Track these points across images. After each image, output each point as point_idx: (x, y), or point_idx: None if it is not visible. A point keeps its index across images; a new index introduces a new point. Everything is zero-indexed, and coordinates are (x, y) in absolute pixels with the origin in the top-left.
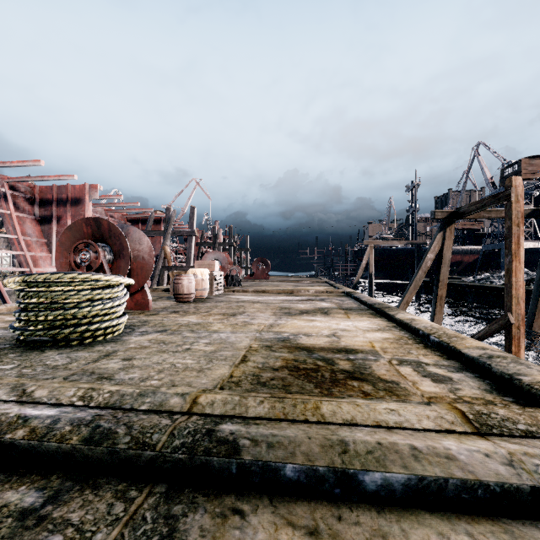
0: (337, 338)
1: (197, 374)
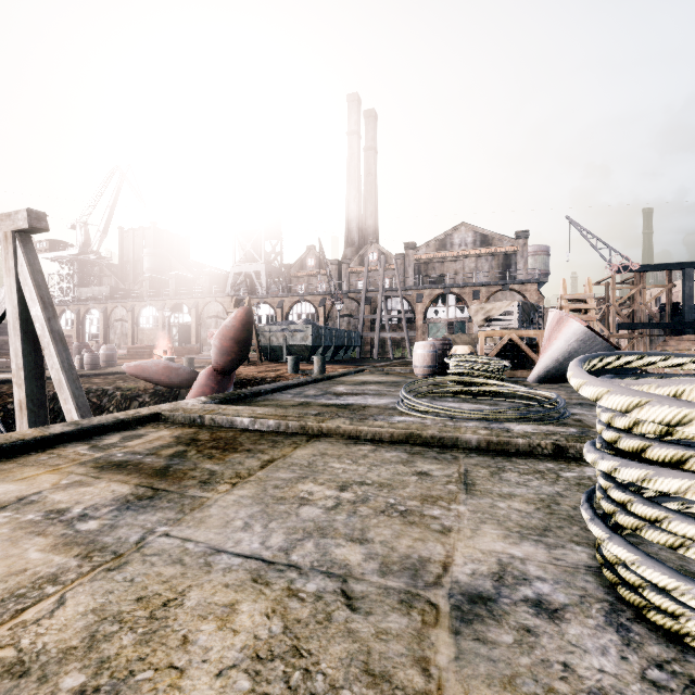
0: (39, 493)
1: (327, 451)
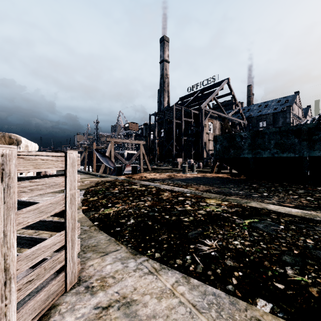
0: None
1: None
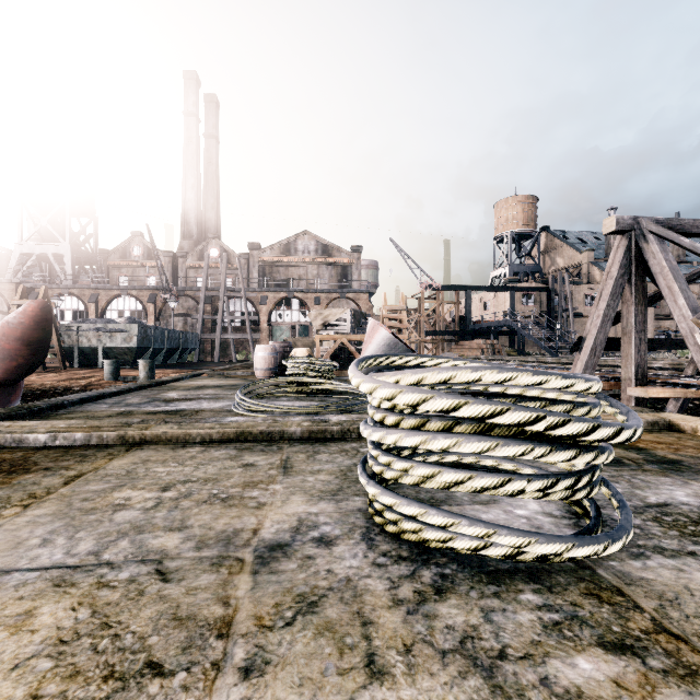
0: None
1: (150, 458)
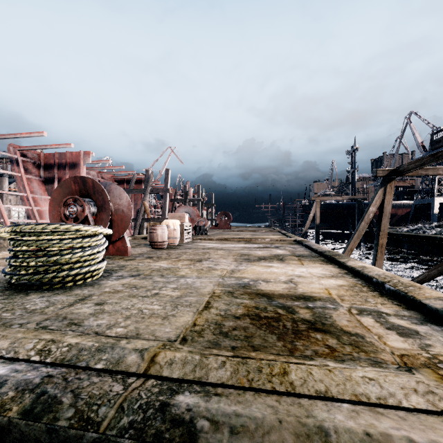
0: (294, 285)
1: (162, 321)
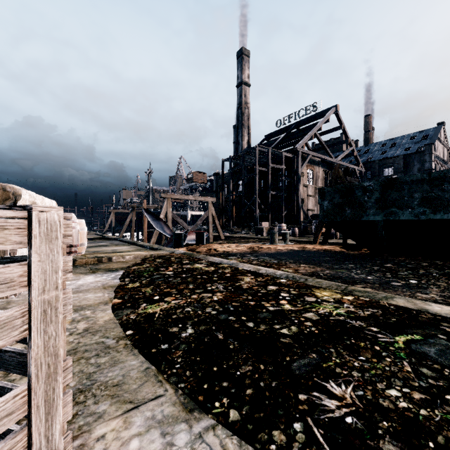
0: None
1: None
